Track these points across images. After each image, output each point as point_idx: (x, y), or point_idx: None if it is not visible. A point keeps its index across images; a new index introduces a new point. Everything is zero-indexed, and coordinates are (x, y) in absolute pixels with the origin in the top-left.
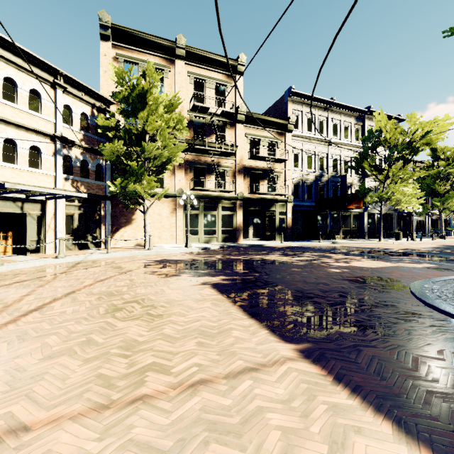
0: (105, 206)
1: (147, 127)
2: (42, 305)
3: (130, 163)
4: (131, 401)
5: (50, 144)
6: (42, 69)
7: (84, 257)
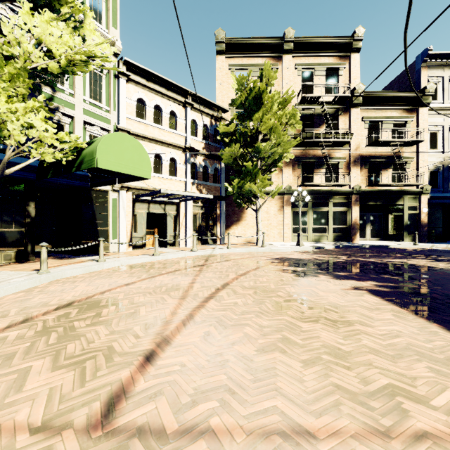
0: (220, 206)
1: (260, 127)
2: (211, 293)
3: (245, 164)
4: (413, 436)
5: (182, 155)
6: (177, 93)
7: (211, 252)
